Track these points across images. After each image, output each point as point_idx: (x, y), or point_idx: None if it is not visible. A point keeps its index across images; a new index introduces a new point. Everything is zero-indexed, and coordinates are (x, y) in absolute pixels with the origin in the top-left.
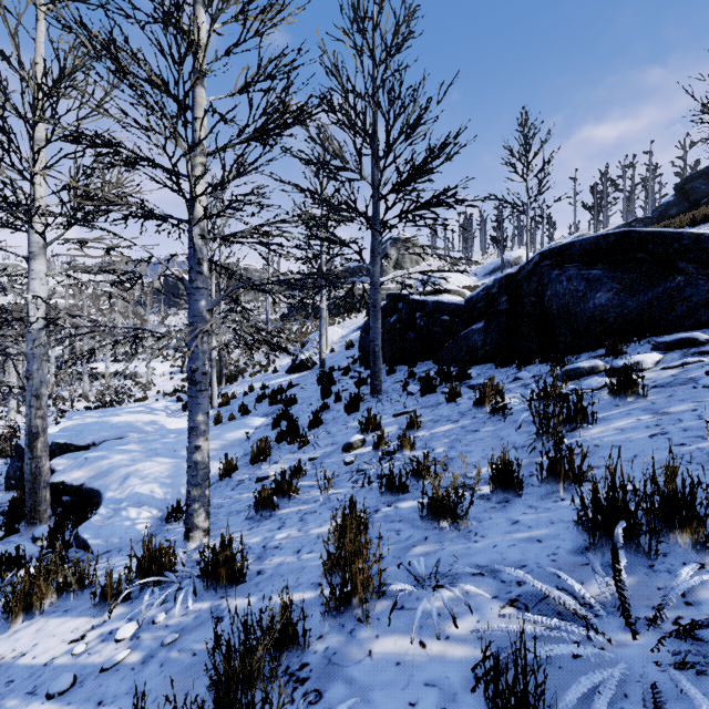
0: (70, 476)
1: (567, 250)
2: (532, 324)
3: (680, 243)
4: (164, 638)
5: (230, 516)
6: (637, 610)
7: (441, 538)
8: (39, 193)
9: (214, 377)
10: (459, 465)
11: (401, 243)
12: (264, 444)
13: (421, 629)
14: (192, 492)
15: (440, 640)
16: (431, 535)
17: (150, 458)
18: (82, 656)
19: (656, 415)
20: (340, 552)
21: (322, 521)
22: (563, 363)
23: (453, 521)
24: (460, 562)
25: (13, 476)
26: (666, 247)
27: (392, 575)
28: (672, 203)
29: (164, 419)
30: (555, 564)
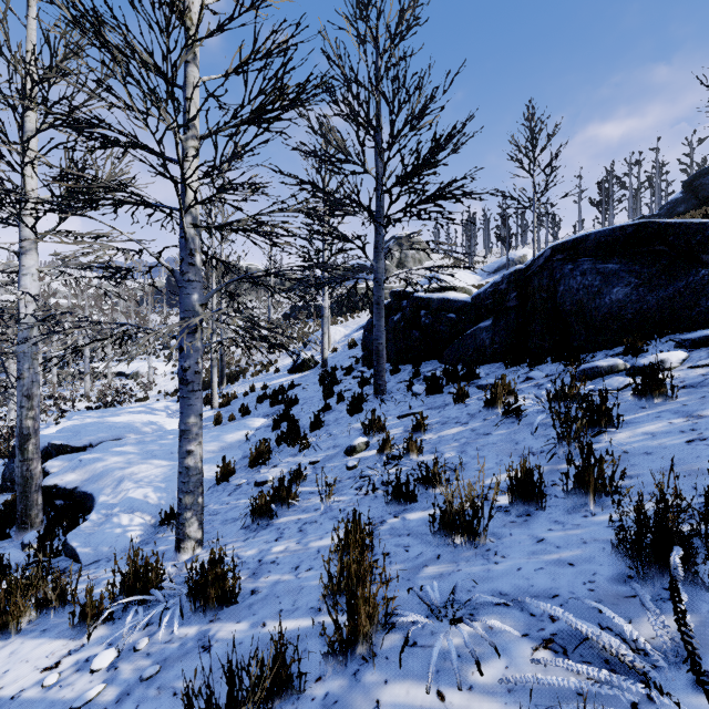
0: (63, 479)
1: (581, 244)
2: (543, 321)
3: (704, 234)
4: (144, 670)
5: (226, 525)
6: (707, 662)
7: (456, 557)
8: (30, 185)
9: (214, 376)
10: (471, 472)
11: (406, 238)
12: (263, 447)
13: (438, 675)
14: (183, 500)
15: (462, 691)
16: (444, 553)
17: (146, 460)
18: (53, 689)
19: (690, 419)
20: (342, 573)
21: (323, 532)
22: (578, 362)
23: (469, 537)
24: (479, 587)
25: (9, 478)
26: (688, 239)
27: (402, 601)
28: (681, 200)
29: (164, 419)
30: (594, 595)
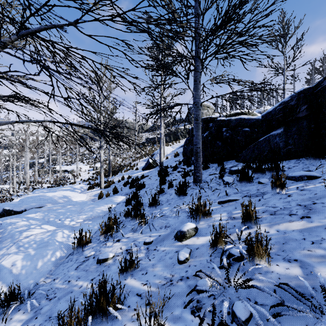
0: None
1: None
2: None
3: None
4: None
5: None
6: None
7: None
8: None
9: (102, 171)
10: None
11: (214, 78)
12: (111, 223)
13: None
14: None
15: None
16: None
17: (40, 225)
18: None
19: None
20: None
21: None
22: None
23: None
24: None
25: None
26: None
27: None
28: None
29: (74, 194)
30: None
